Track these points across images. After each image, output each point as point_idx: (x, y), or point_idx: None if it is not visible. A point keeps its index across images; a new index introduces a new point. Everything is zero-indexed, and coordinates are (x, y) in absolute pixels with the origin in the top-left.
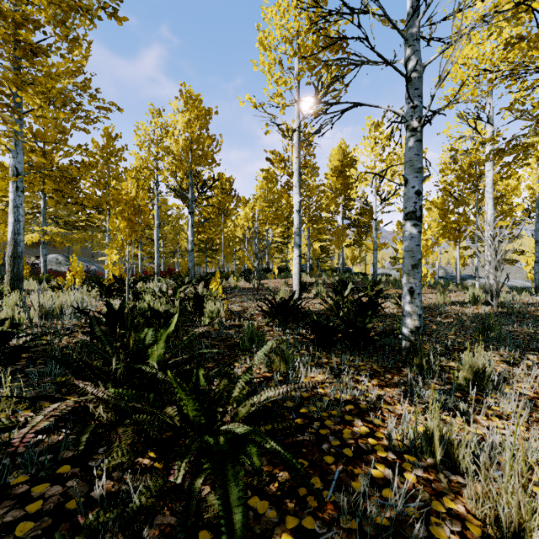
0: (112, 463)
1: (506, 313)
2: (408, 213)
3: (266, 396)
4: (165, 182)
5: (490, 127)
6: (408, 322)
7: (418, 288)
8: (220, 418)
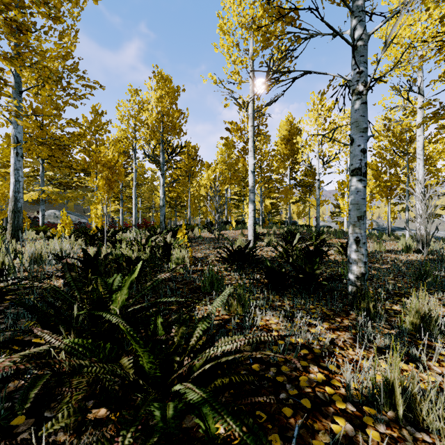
0: (55, 427)
1: (436, 260)
2: (354, 169)
3: (223, 349)
4: (141, 149)
5: (421, 98)
6: (354, 269)
7: (363, 238)
8: (176, 370)
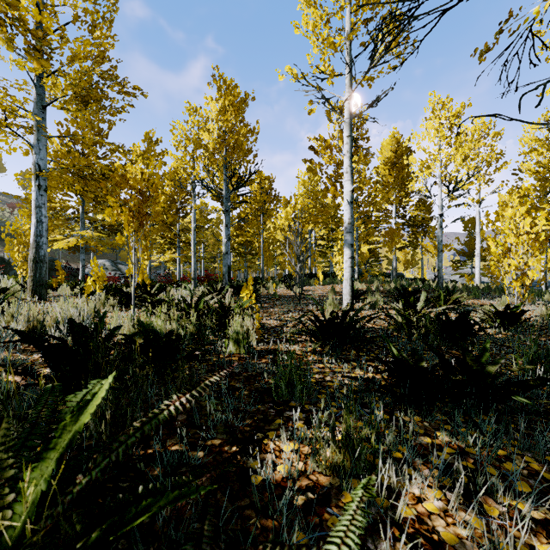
0: None
1: None
2: None
3: None
4: (197, 178)
5: None
6: None
7: None
8: None
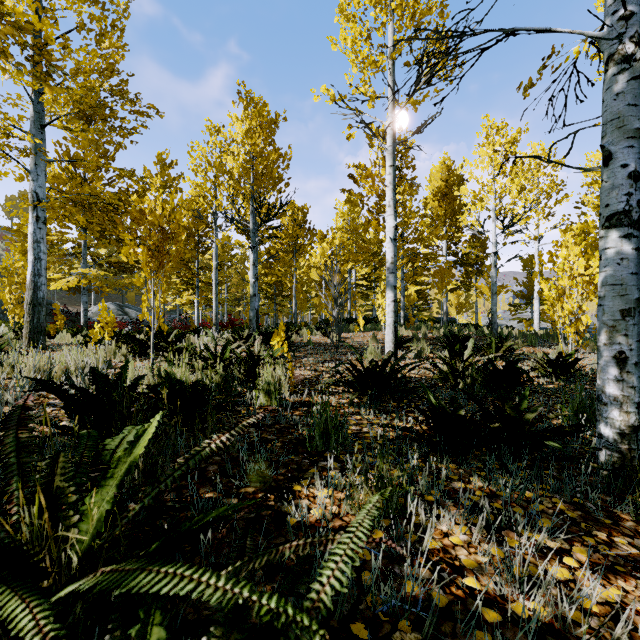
0: None
1: None
2: (612, 215)
3: None
4: (221, 209)
5: None
6: (615, 417)
7: (634, 353)
8: None
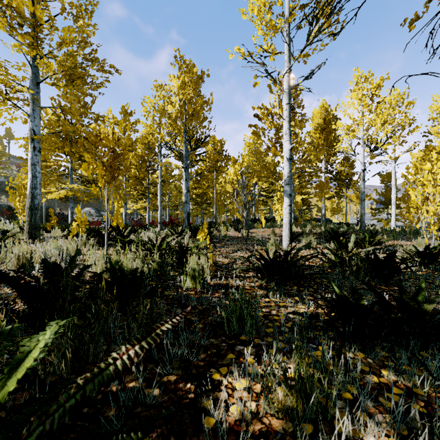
0: None
1: None
2: None
3: None
4: (162, 141)
5: None
6: None
7: None
8: None
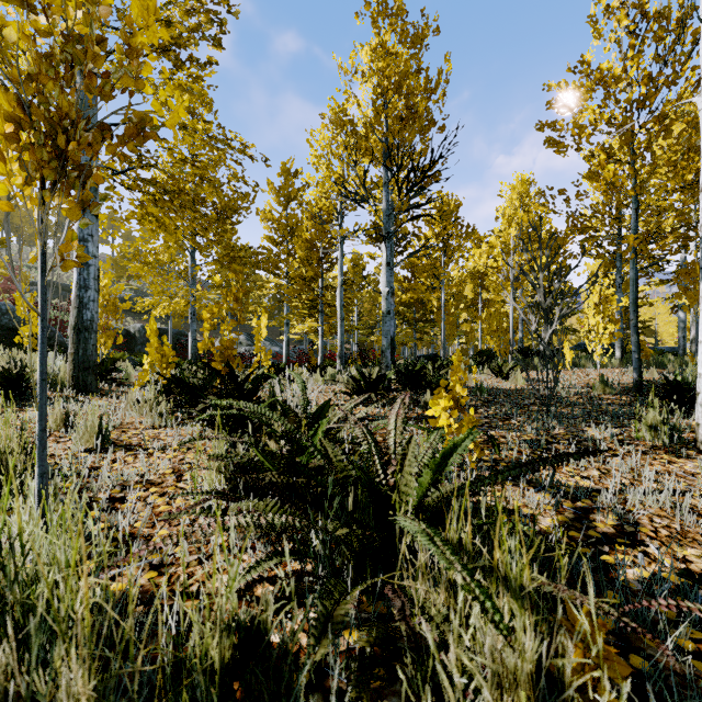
0: None
1: None
2: None
3: None
4: (339, 187)
5: None
6: None
7: None
8: None
